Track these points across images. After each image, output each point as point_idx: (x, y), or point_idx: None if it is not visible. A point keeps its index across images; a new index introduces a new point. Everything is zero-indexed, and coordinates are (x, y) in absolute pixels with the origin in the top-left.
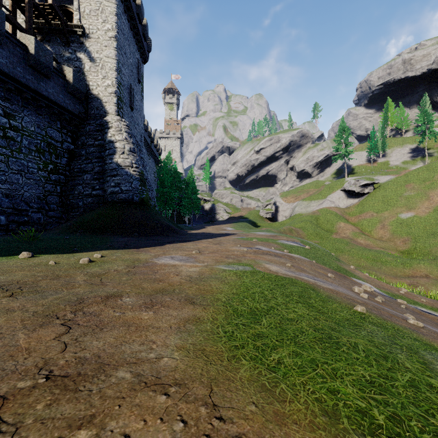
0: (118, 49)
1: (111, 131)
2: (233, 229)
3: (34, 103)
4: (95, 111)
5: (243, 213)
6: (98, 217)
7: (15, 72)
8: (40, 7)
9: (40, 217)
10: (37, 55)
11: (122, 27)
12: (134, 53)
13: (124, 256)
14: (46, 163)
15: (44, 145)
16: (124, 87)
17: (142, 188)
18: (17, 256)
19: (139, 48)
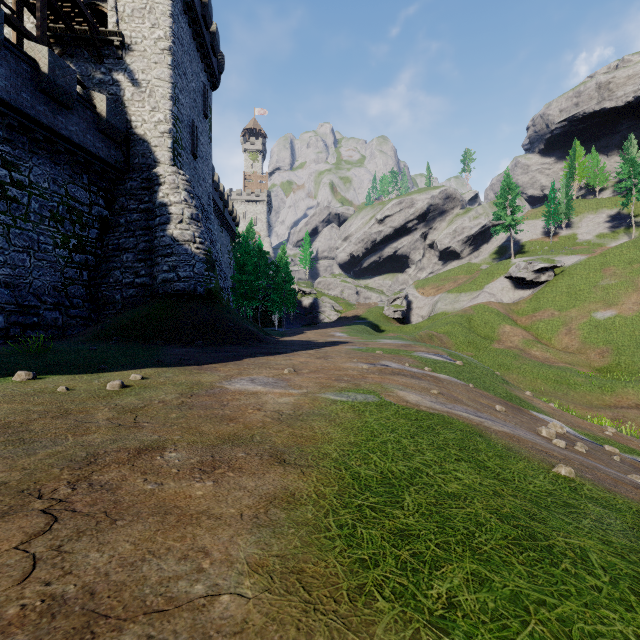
0: (173, 67)
1: (164, 188)
2: (345, 335)
3: (48, 147)
4: (140, 160)
5: (360, 311)
6: (143, 318)
7: (19, 99)
8: (58, 4)
9: (57, 318)
10: (52, 74)
11: (181, 34)
12: (198, 73)
13: (177, 377)
14: (67, 237)
15: (64, 210)
16: (183, 124)
17: (210, 274)
18: (10, 378)
19: (206, 68)
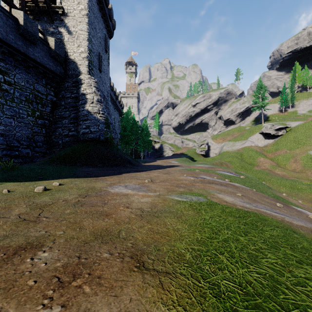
0: (89, 24)
1: (84, 86)
2: (177, 162)
3: (24, 64)
4: (72, 72)
5: (184, 151)
6: (71, 152)
7: (8, 38)
8: None
9: (29, 152)
10: (25, 25)
11: (93, 7)
12: (102, 29)
13: (81, 184)
14: (34, 111)
15: (32, 97)
16: (94, 53)
17: (107, 130)
18: None
19: (106, 27)
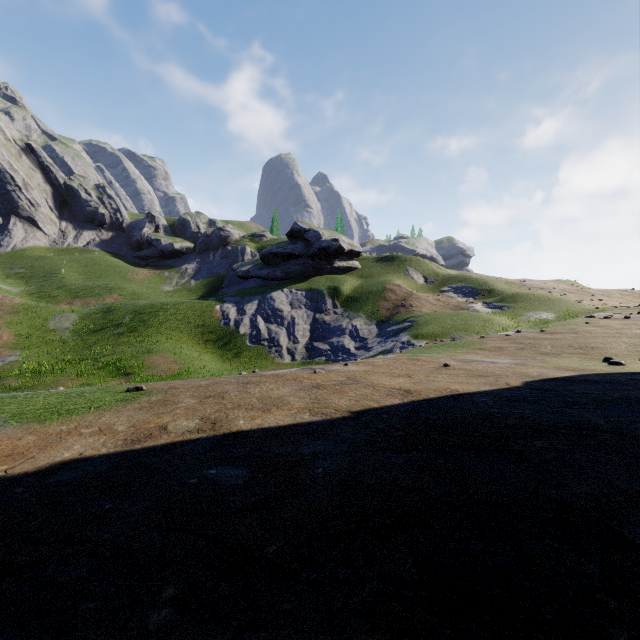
0: None
1: None
2: None
3: None
4: None
5: None
6: None
7: None
8: None
9: None
10: None
11: None
12: None
13: (576, 365)
14: None
15: None
16: None
17: None
18: None
19: None
